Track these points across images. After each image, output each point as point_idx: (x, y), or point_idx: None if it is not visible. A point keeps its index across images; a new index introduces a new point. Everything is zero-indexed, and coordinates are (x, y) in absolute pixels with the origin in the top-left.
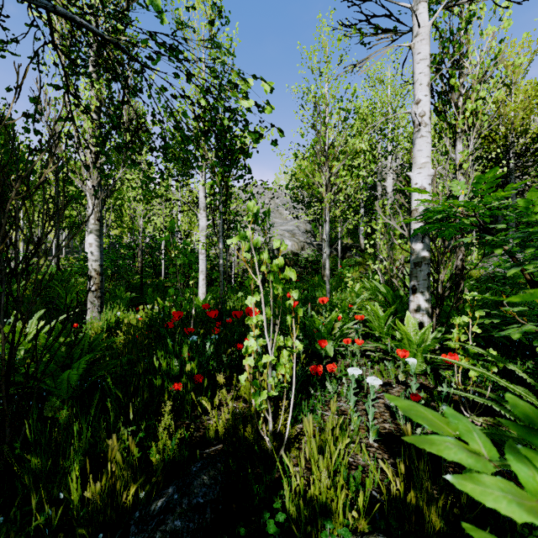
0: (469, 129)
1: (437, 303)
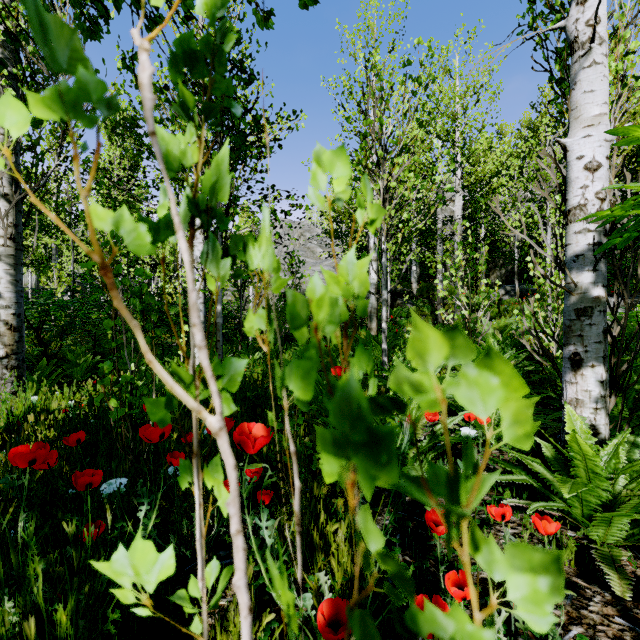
0: None
1: (616, 385)
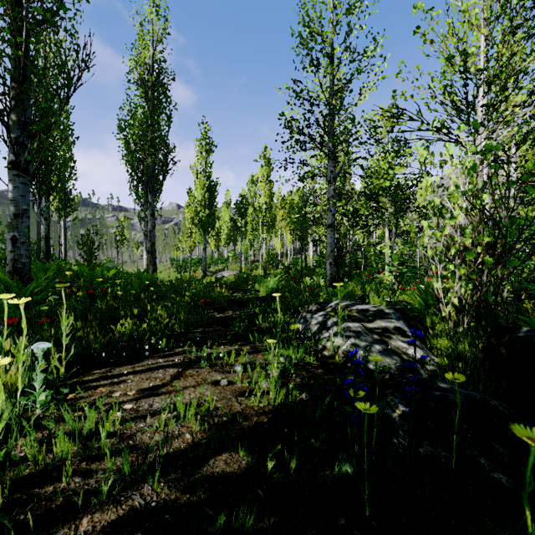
0: None
1: None
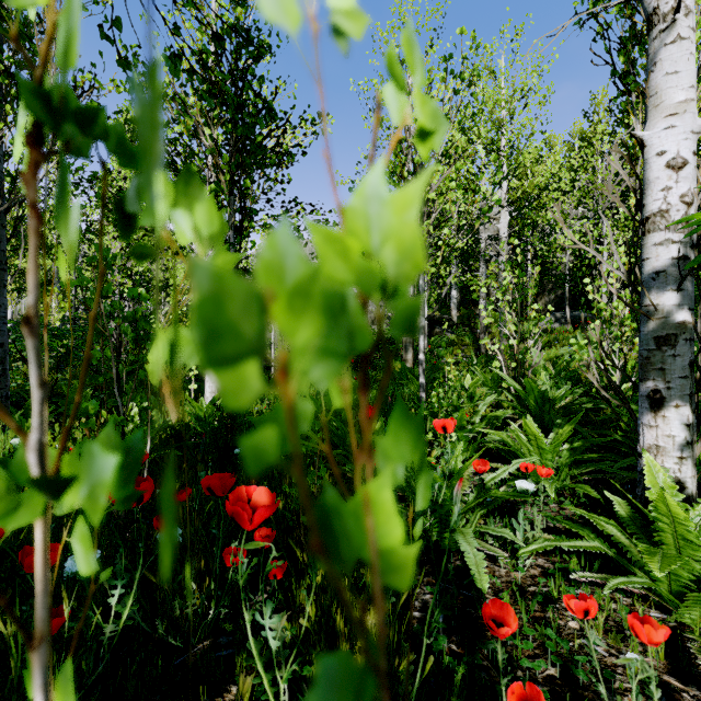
0: None
1: None
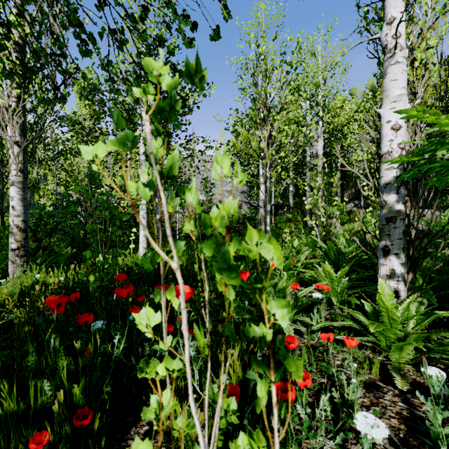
0: (413, 83)
1: (412, 266)
